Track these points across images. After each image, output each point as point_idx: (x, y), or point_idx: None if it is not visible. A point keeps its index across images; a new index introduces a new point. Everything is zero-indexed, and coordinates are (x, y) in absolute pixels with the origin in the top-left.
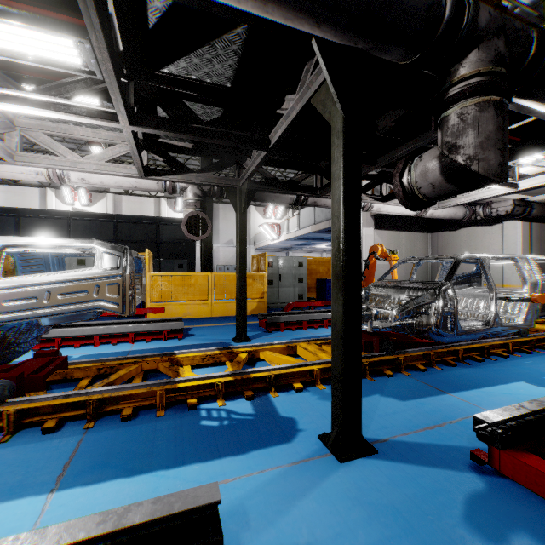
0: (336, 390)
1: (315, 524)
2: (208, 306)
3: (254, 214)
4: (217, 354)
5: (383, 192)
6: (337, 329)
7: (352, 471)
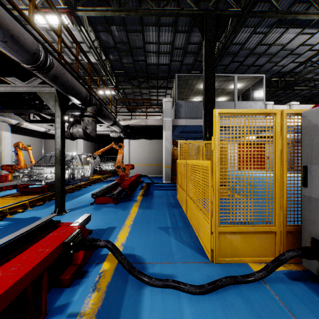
0: (58, 196)
1: (68, 221)
2: None
3: None
4: None
5: (30, 118)
6: (58, 177)
7: (67, 215)
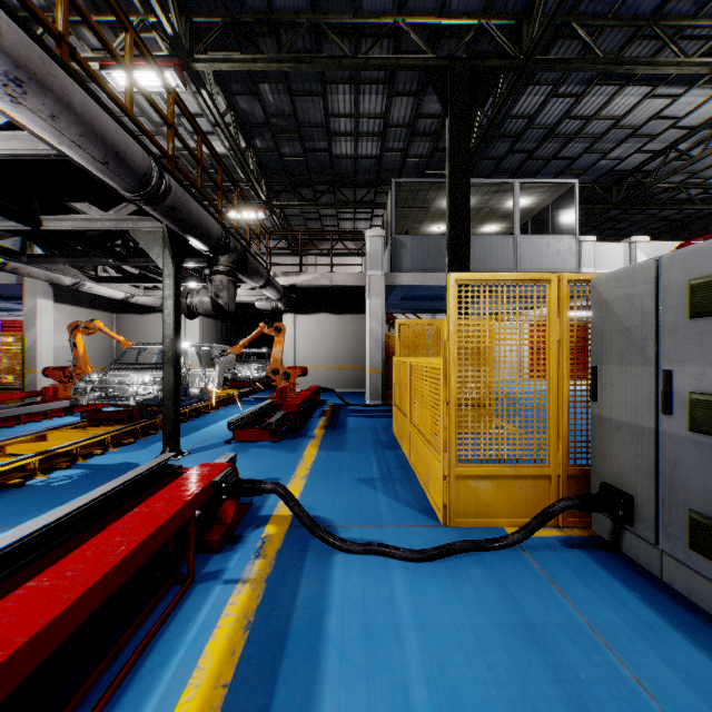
0: (169, 425)
1: None
2: None
3: None
4: None
5: (98, 272)
6: (169, 389)
7: (186, 460)
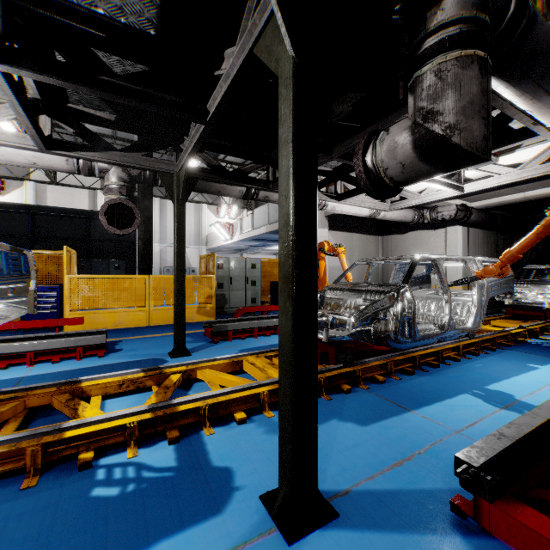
0: (284, 435)
1: None
2: (145, 314)
3: (206, 212)
4: (140, 378)
5: (338, 190)
6: (285, 350)
7: None
